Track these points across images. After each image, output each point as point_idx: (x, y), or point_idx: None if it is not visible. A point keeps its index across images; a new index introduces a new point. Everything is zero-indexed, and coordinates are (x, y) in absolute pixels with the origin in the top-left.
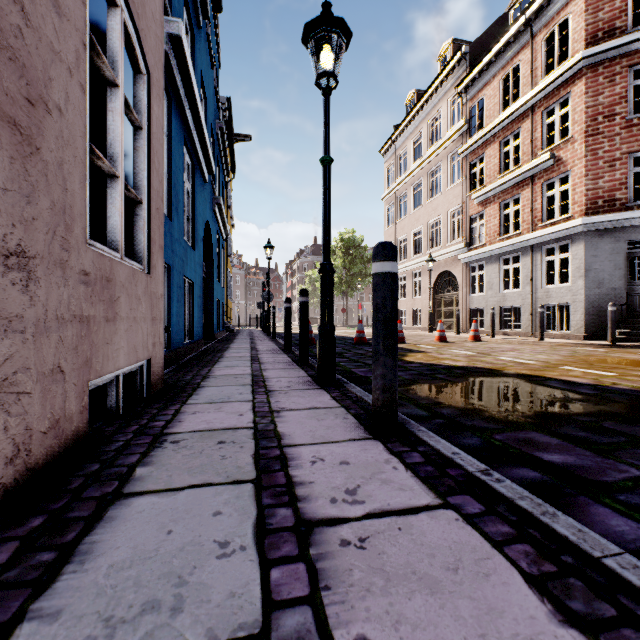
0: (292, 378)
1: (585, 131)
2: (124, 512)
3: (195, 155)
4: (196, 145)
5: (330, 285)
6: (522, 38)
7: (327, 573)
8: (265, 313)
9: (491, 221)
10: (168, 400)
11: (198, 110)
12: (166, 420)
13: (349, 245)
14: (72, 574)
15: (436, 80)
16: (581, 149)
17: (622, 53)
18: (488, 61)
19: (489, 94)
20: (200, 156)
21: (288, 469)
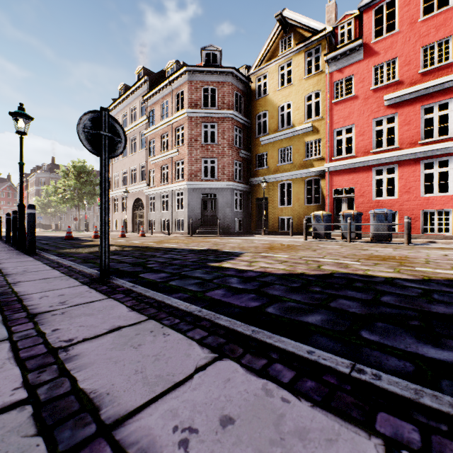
0: (4, 249)
1: (188, 144)
2: None
3: None
4: None
5: (23, 212)
6: (169, 89)
7: None
8: None
9: (158, 175)
10: None
11: None
12: None
13: (81, 171)
14: None
15: (133, 86)
16: (187, 151)
17: (200, 116)
18: (156, 91)
19: (157, 108)
20: None
21: None
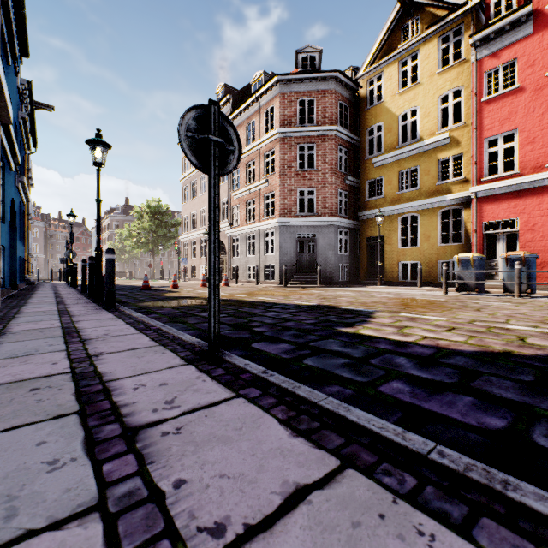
0: (81, 301)
1: (280, 172)
2: (20, 318)
3: (6, 157)
4: (8, 153)
5: (100, 257)
6: (256, 106)
7: (74, 317)
8: (68, 268)
9: (242, 212)
10: (10, 308)
11: (12, 137)
12: (16, 311)
13: (156, 211)
14: (15, 321)
15: None
16: (278, 181)
17: (294, 136)
18: (240, 111)
19: (242, 132)
20: (10, 158)
21: (69, 313)
